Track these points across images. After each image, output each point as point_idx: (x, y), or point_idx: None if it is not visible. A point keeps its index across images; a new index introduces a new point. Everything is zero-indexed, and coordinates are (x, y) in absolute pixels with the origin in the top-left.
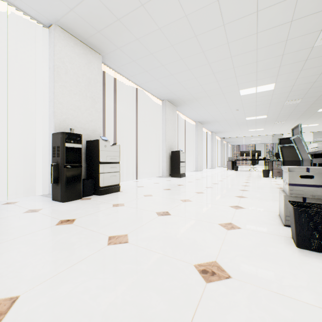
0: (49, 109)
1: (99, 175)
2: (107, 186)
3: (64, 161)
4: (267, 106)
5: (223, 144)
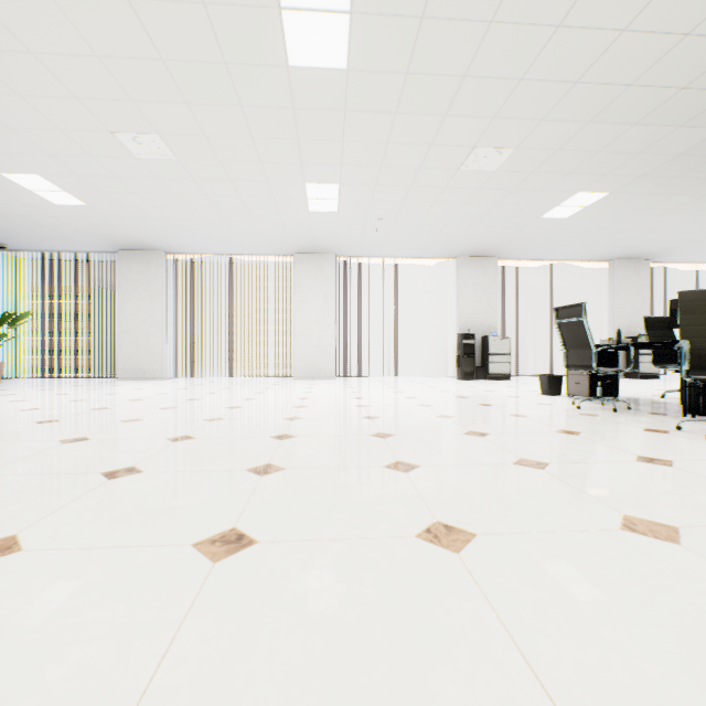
0: (455, 316)
1: (488, 364)
2: (496, 374)
3: (462, 353)
4: None
5: None
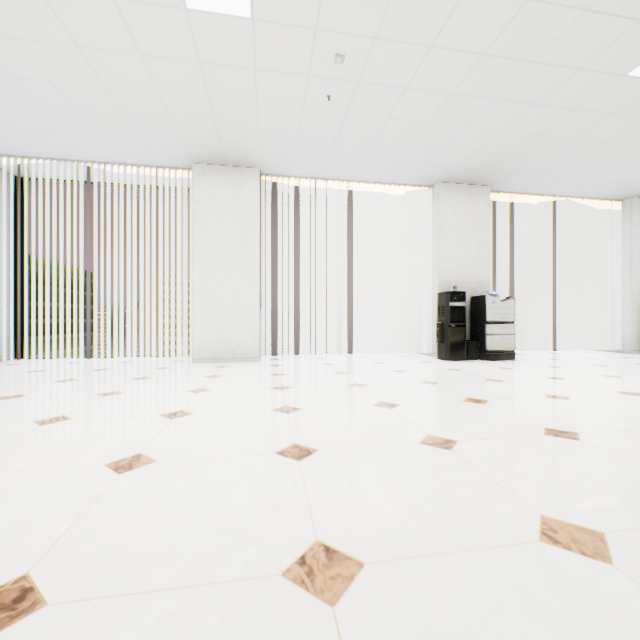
0: (432, 269)
1: (485, 336)
2: (495, 351)
3: (448, 320)
4: None
5: None
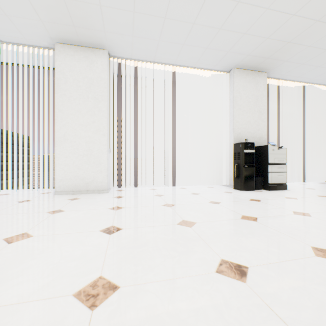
0: (229, 127)
1: (268, 174)
2: (274, 184)
3: (243, 162)
4: None
5: None
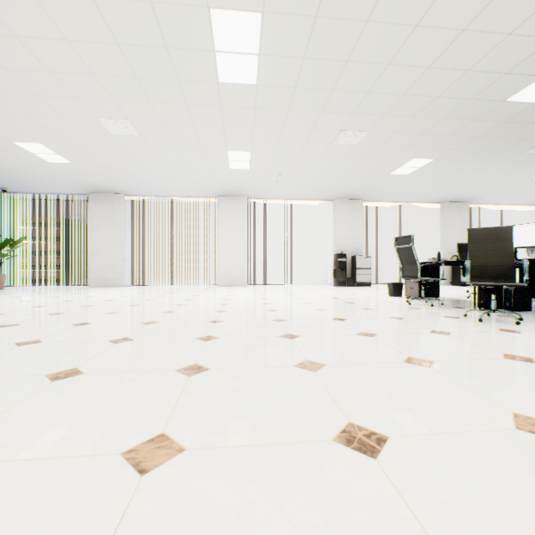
0: (333, 241)
1: (356, 275)
2: (361, 283)
3: (337, 267)
4: None
5: None
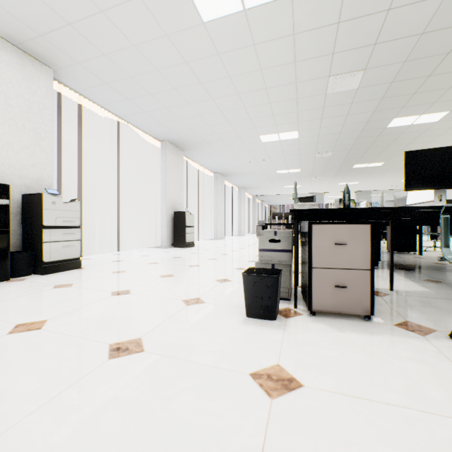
0: None
1: (43, 245)
2: (57, 262)
3: None
4: (297, 158)
5: (258, 204)
